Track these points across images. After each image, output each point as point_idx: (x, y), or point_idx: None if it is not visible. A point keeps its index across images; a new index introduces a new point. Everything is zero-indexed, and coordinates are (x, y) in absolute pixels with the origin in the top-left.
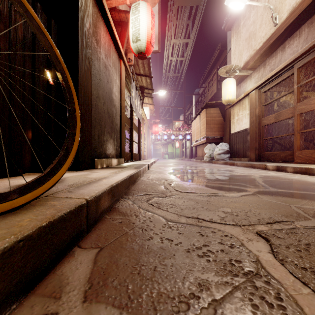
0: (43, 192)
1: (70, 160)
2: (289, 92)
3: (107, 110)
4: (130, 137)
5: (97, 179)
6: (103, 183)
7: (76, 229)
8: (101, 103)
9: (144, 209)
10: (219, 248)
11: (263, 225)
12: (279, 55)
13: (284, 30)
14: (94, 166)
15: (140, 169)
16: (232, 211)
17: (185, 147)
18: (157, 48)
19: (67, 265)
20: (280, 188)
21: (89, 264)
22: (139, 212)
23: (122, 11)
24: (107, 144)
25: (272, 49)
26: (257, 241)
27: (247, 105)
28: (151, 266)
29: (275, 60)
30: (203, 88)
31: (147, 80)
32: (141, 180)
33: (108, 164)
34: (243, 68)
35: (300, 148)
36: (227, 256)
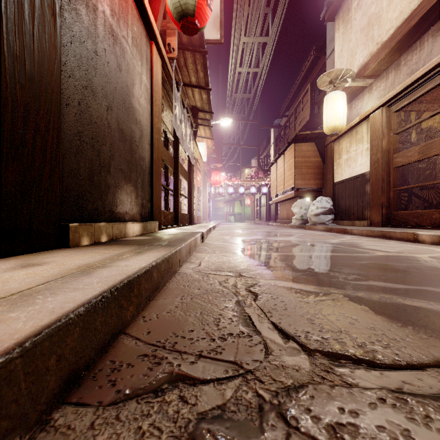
0: None
1: None
2: None
3: (118, 126)
4: (174, 186)
5: None
6: None
7: None
8: (99, 104)
9: None
10: None
11: None
12: (427, 45)
13: None
14: (68, 241)
15: (177, 248)
16: None
17: (260, 206)
18: (219, 36)
19: None
20: None
21: None
22: None
23: None
24: (118, 193)
25: (413, 38)
26: None
27: (365, 134)
28: None
29: (420, 55)
30: (286, 117)
31: (202, 96)
32: (178, 276)
33: (114, 234)
34: (358, 76)
35: None
36: None
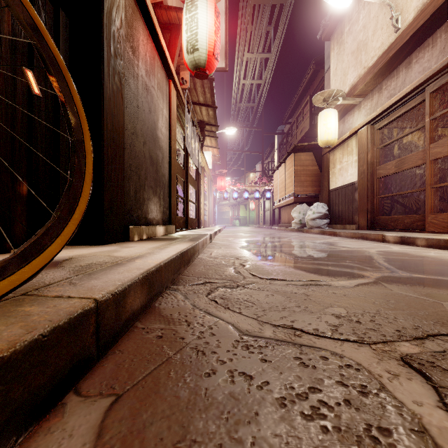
0: (10, 290)
1: (70, 229)
2: (417, 128)
3: (149, 154)
4: (184, 194)
5: (126, 260)
6: (134, 267)
7: (71, 358)
8: (139, 142)
9: (203, 310)
10: (341, 397)
11: (408, 343)
12: (402, 75)
13: (410, 37)
14: (128, 237)
15: (197, 242)
16: (349, 313)
17: (264, 210)
18: (224, 64)
19: (42, 442)
20: (415, 271)
21: (88, 438)
22: (193, 316)
23: (172, 7)
24: (149, 204)
25: (392, 66)
26: (408, 379)
27: (354, 147)
28: (211, 443)
29: (397, 82)
30: (289, 124)
31: (209, 112)
32: (198, 259)
33: (149, 234)
34: (349, 95)
35: (435, 210)
36: (359, 416)
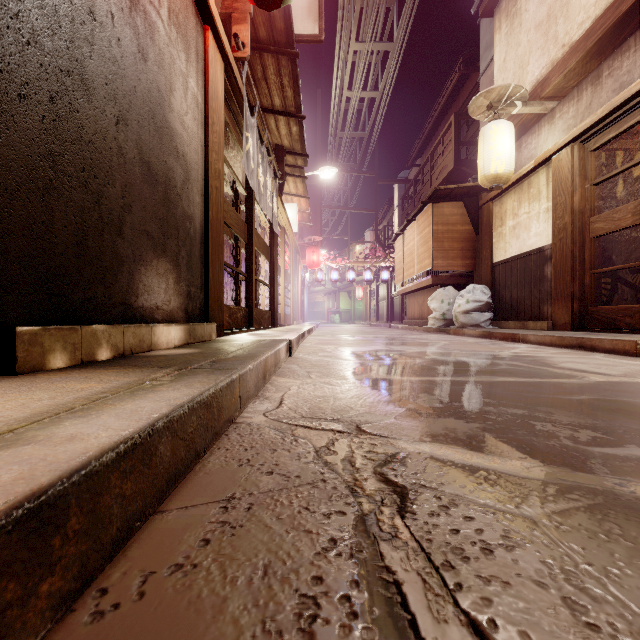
0: None
1: None
2: None
3: (140, 156)
4: (247, 266)
5: None
6: None
7: None
8: (98, 109)
9: None
10: None
11: None
12: None
13: None
14: (13, 363)
15: (235, 374)
16: None
17: (377, 299)
18: (317, 30)
19: None
20: None
21: None
22: None
23: None
24: (140, 273)
25: (622, 33)
26: None
27: (543, 187)
28: None
29: (635, 58)
30: (416, 168)
31: (291, 129)
32: (233, 435)
33: (128, 346)
34: (532, 98)
35: None
36: None
